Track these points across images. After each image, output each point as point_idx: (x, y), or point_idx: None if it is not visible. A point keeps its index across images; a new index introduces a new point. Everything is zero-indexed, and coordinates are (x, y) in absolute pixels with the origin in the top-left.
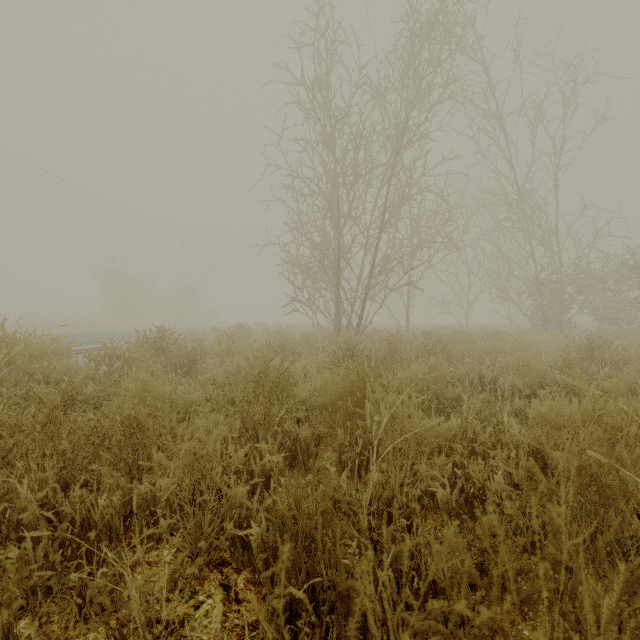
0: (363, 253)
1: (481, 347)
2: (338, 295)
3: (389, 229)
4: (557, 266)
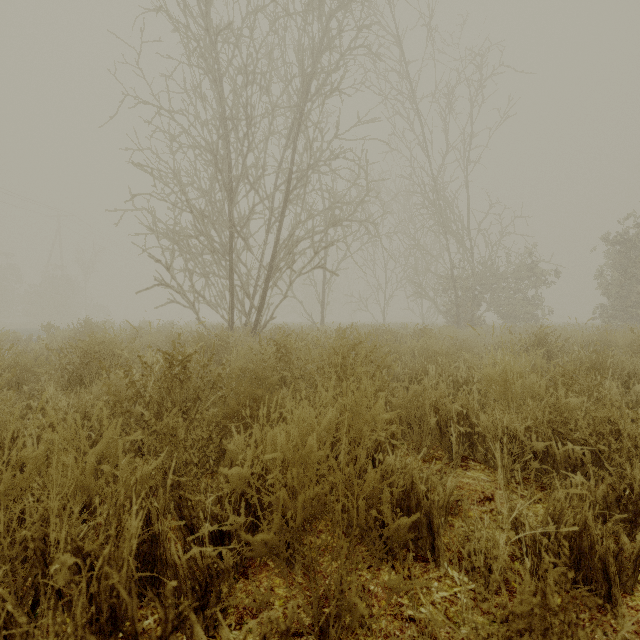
0: (266, 230)
1: (412, 348)
2: (230, 281)
3: (297, 199)
4: (470, 262)
